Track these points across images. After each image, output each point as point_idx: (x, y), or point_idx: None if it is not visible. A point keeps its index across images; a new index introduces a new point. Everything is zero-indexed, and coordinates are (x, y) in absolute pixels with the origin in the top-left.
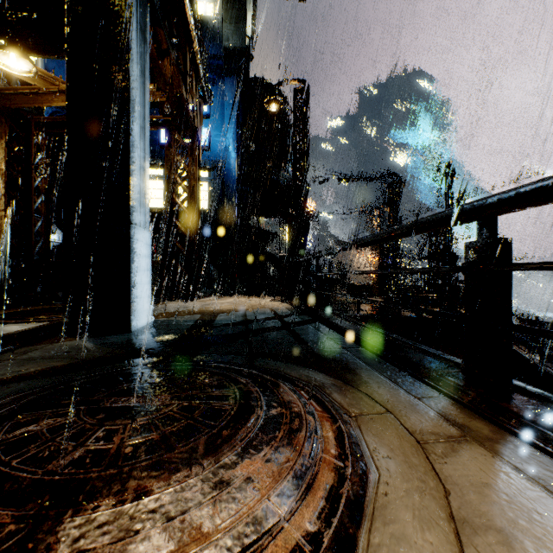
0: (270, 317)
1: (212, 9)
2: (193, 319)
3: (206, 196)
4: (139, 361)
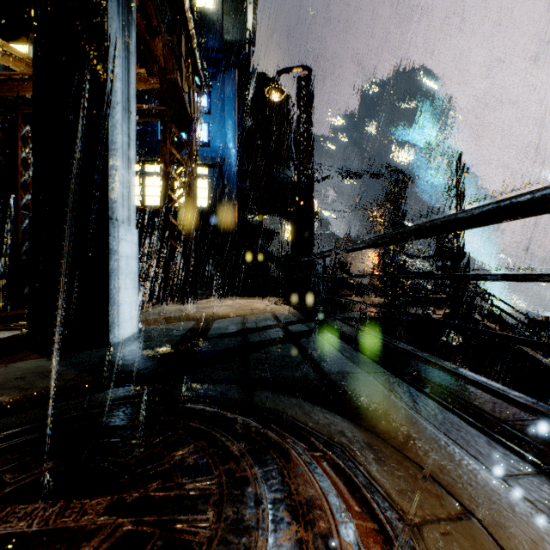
0: (272, 325)
1: (212, 1)
2: (186, 327)
3: (205, 194)
4: (104, 395)
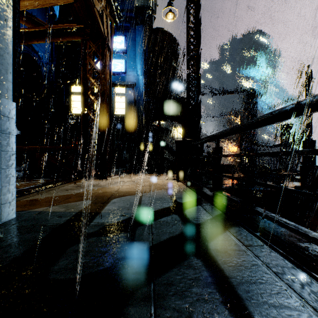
0: (167, 208)
1: None
2: (75, 210)
3: (123, 106)
4: None
